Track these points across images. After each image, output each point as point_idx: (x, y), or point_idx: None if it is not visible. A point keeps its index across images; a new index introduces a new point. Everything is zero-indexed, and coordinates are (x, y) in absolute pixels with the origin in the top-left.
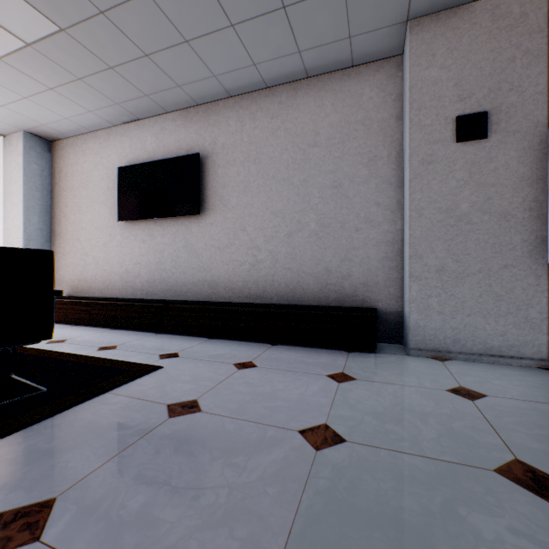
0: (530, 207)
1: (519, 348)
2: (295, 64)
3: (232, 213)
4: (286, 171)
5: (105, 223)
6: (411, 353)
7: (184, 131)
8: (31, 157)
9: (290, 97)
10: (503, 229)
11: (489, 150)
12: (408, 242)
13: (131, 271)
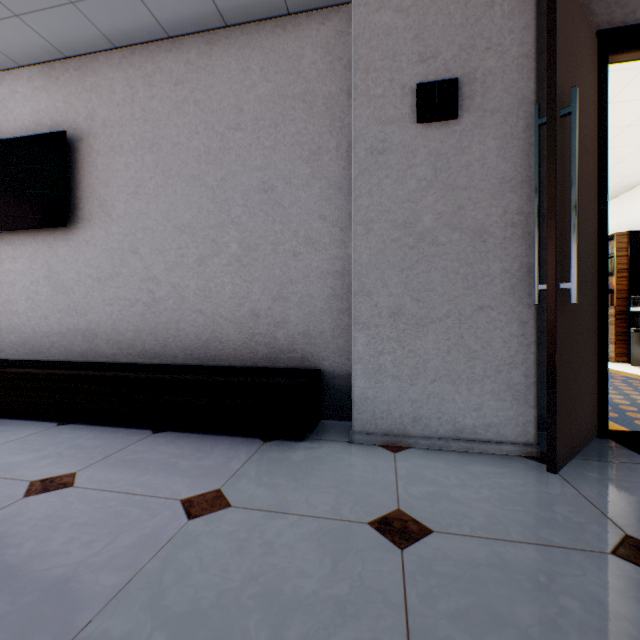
0: (513, 221)
1: (499, 428)
2: None
3: (119, 226)
4: (196, 164)
5: None
6: (356, 439)
7: (47, 97)
8: None
9: (202, 54)
10: (478, 253)
11: (460, 136)
12: (353, 271)
13: None
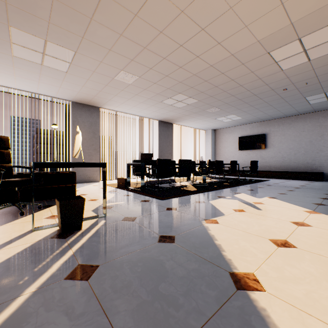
0: None
1: None
2: (297, 114)
3: (276, 148)
4: (293, 138)
5: (233, 151)
6: None
7: (260, 127)
8: (212, 135)
9: (295, 119)
10: None
11: None
12: None
13: (242, 163)
